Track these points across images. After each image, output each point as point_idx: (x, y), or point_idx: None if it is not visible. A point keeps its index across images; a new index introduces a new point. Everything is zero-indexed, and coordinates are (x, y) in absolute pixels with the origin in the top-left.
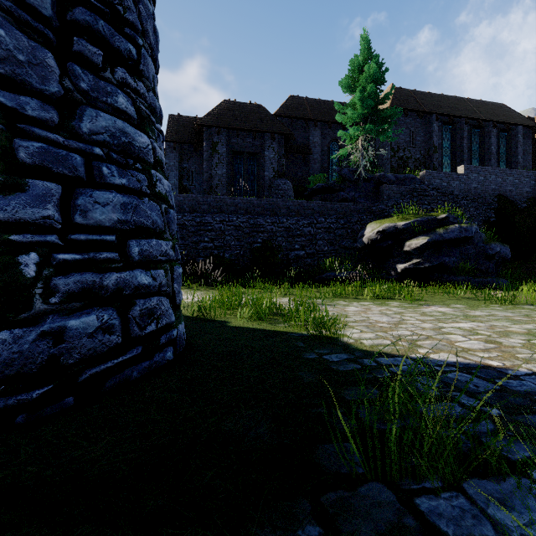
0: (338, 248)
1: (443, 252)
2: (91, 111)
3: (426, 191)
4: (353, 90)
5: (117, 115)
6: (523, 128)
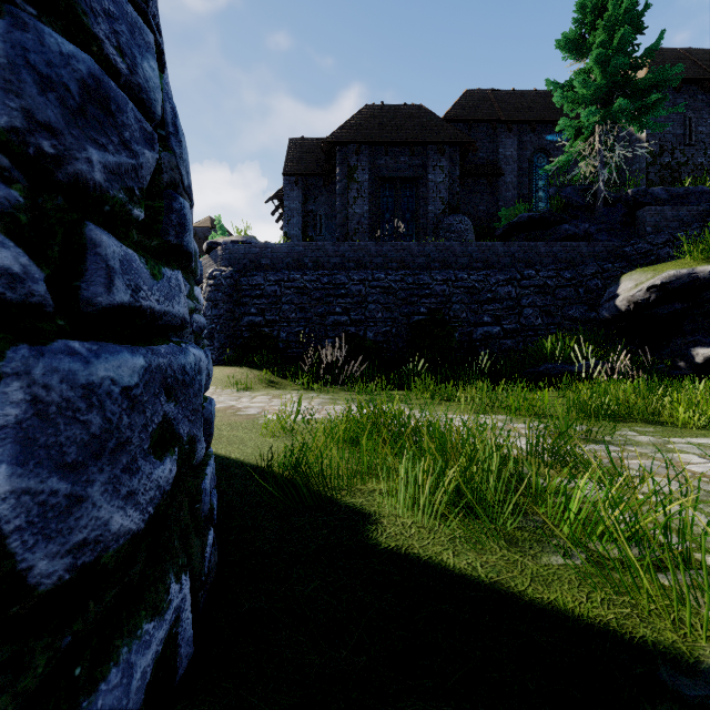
0: (561, 320)
1: None
2: None
3: None
4: (586, 49)
5: None
6: None
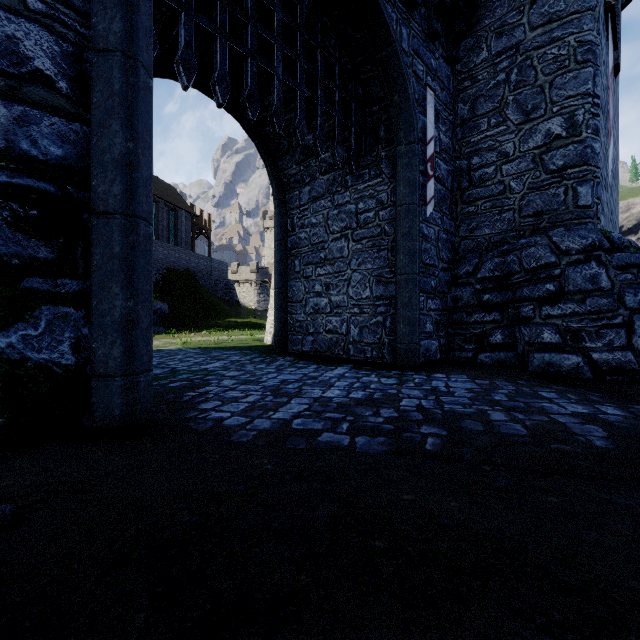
0: None
1: None
2: None
3: None
4: None
5: None
6: (186, 212)
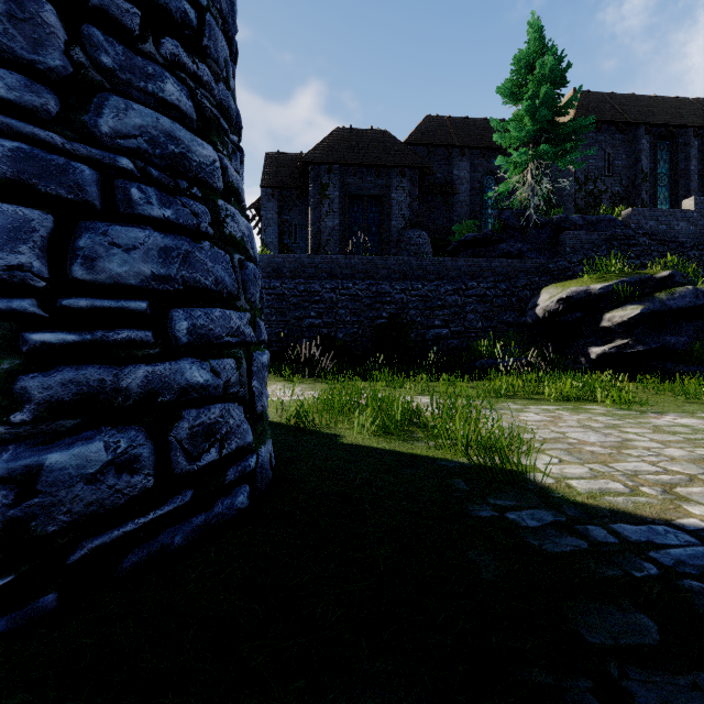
0: (498, 324)
1: (666, 328)
2: (118, 101)
3: (633, 238)
4: (519, 98)
5: (164, 113)
6: None
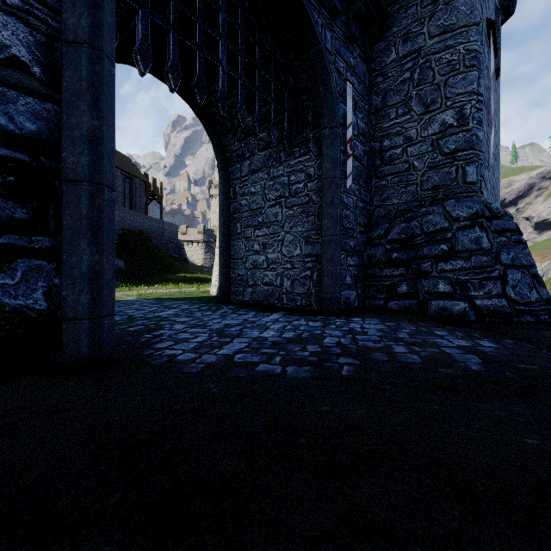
0: None
1: None
2: None
3: None
4: None
5: None
6: (140, 180)
